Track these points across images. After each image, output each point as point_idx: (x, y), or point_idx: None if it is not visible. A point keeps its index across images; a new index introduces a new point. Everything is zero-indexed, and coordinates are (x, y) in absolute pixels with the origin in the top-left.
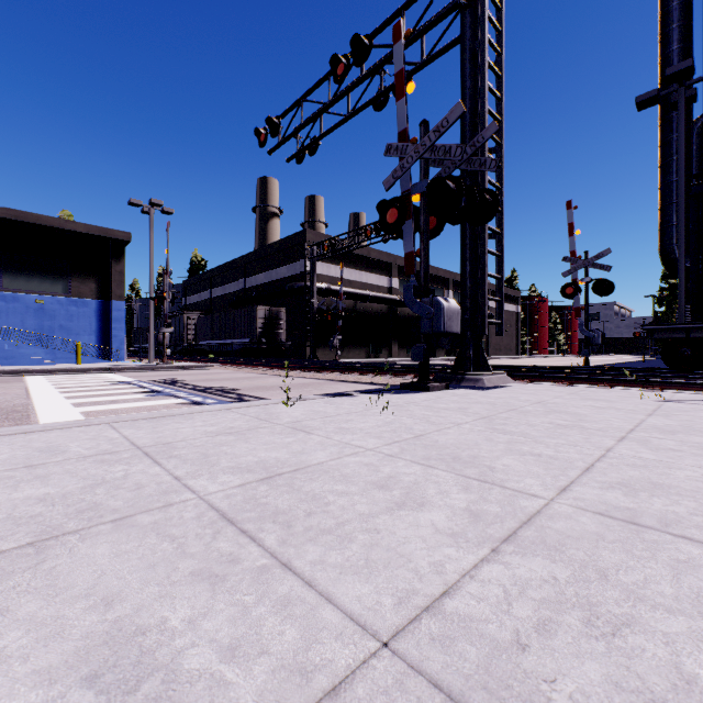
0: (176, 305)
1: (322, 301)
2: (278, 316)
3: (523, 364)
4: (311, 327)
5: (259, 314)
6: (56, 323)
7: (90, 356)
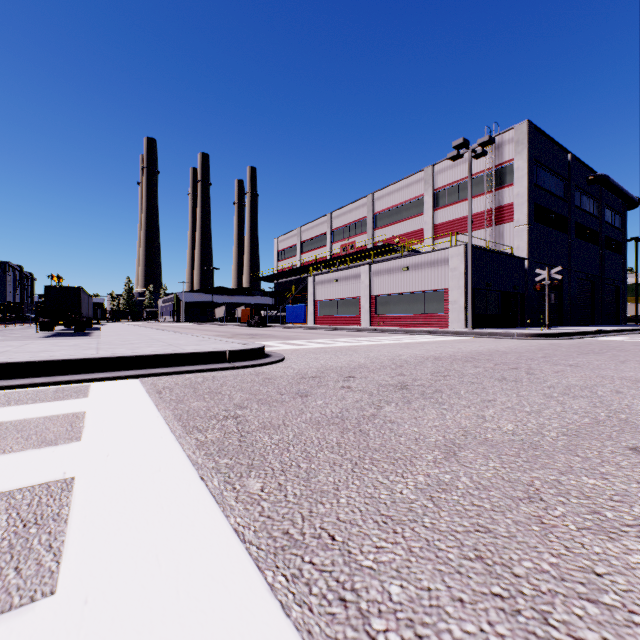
0: None
1: None
2: None
3: None
4: None
5: None
6: None
7: None
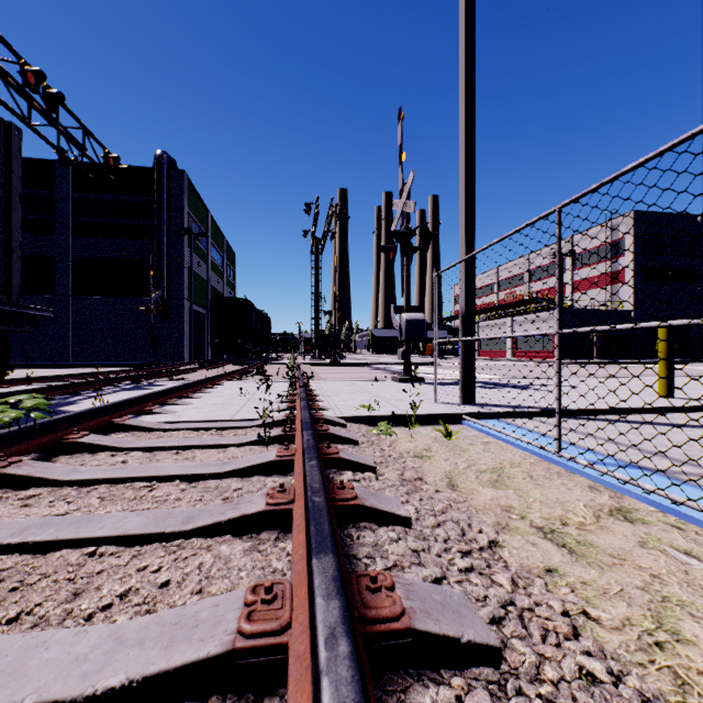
0: None
1: None
2: None
3: None
4: None
5: None
6: None
7: None
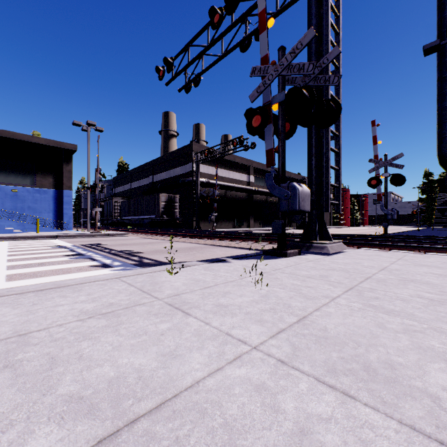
0: (108, 194)
1: (203, 190)
2: (174, 200)
3: (337, 232)
4: (196, 208)
5: (162, 199)
6: (26, 205)
7: (49, 227)
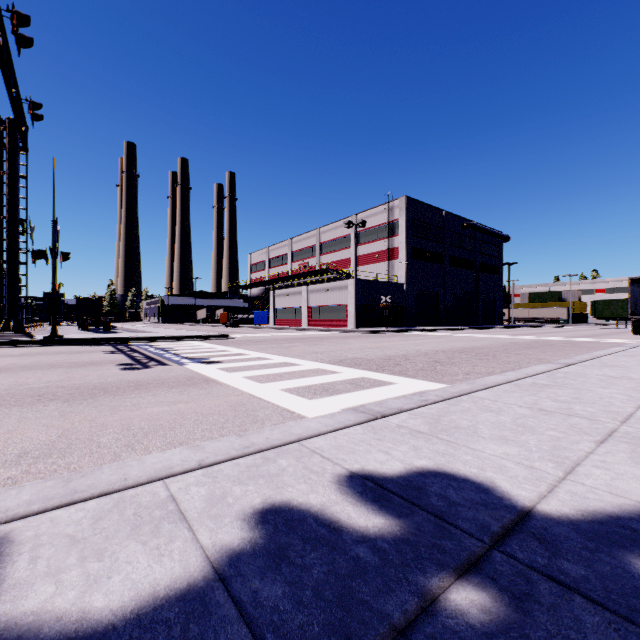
0: None
1: None
2: None
3: None
4: None
5: None
6: None
7: None
